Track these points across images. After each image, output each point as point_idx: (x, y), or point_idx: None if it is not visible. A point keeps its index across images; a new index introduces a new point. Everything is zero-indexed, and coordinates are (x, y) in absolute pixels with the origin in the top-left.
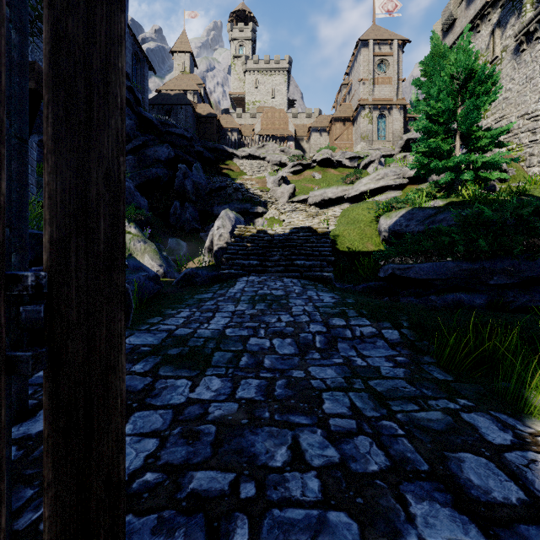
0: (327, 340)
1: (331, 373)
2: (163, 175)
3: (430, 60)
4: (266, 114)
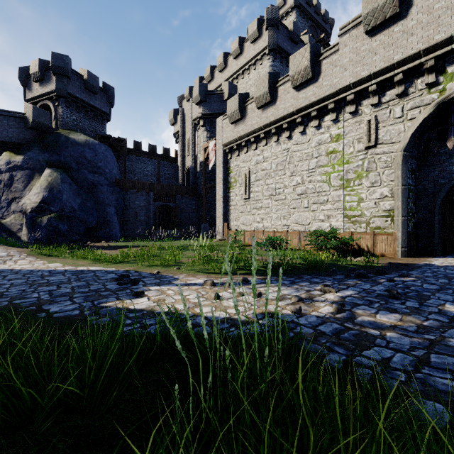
0: None
1: None
2: None
3: None
4: None
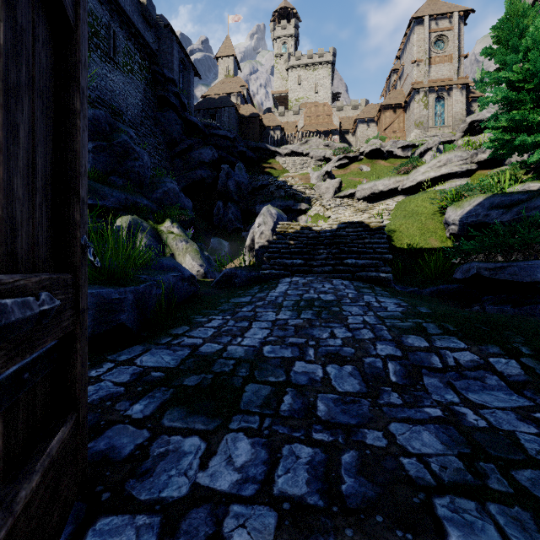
0: (406, 370)
1: (431, 441)
2: (207, 176)
3: (505, 22)
4: (309, 109)
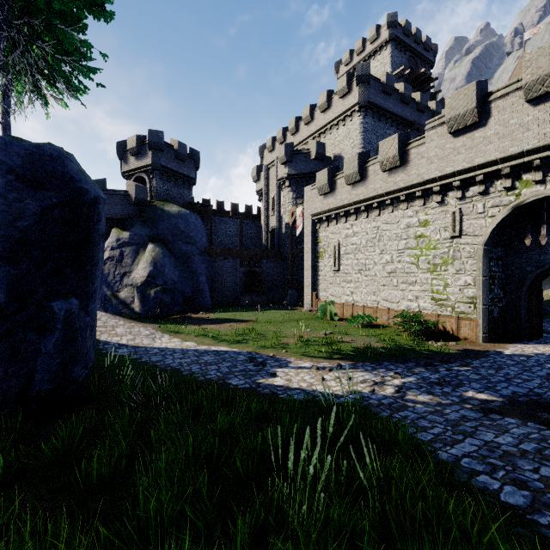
0: None
1: None
2: None
3: None
4: None
